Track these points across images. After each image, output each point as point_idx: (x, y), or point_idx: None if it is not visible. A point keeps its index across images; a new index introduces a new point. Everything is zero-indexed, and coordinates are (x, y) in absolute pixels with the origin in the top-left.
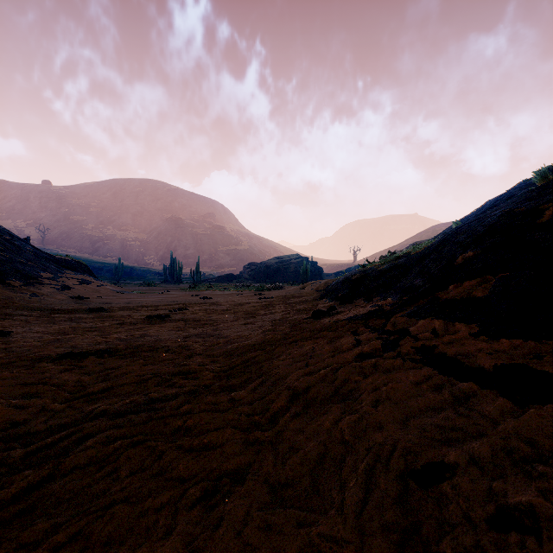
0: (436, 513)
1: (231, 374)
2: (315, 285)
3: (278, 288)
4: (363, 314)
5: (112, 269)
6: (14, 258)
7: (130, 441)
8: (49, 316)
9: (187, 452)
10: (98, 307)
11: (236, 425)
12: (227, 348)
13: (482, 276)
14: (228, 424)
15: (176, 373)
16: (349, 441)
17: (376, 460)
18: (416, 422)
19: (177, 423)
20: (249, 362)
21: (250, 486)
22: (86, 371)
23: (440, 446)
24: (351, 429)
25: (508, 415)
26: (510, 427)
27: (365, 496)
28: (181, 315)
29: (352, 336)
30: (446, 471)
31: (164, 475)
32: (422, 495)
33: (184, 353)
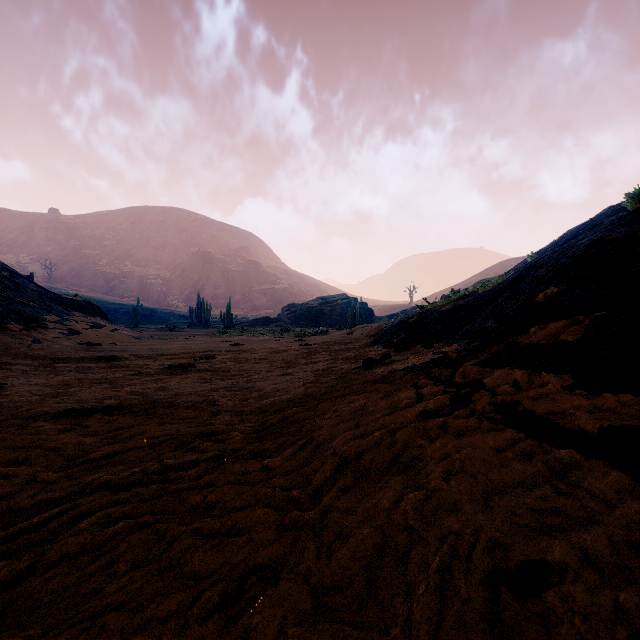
0: (543, 638)
1: (264, 436)
2: (366, 329)
3: (322, 333)
4: (424, 362)
5: (130, 311)
6: (13, 298)
7: (134, 523)
8: (52, 366)
9: (205, 538)
10: (110, 355)
11: (269, 502)
12: (261, 404)
13: (571, 317)
14: (259, 501)
15: (198, 434)
16: (415, 527)
17: (452, 555)
18: (503, 503)
19: (195, 499)
20: (287, 421)
21: (284, 588)
22: (90, 432)
23: (537, 536)
24: (416, 511)
25: (627, 494)
26: (632, 512)
27: (440, 608)
28: (208, 365)
29: (413, 389)
30: (550, 574)
31: (174, 570)
32: (519, 609)
33: (209, 410)
